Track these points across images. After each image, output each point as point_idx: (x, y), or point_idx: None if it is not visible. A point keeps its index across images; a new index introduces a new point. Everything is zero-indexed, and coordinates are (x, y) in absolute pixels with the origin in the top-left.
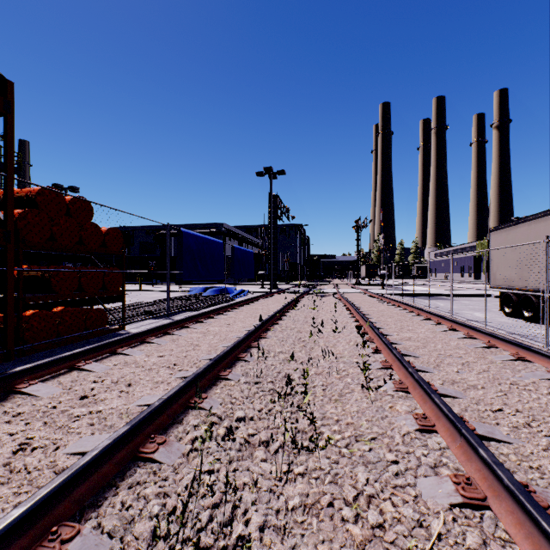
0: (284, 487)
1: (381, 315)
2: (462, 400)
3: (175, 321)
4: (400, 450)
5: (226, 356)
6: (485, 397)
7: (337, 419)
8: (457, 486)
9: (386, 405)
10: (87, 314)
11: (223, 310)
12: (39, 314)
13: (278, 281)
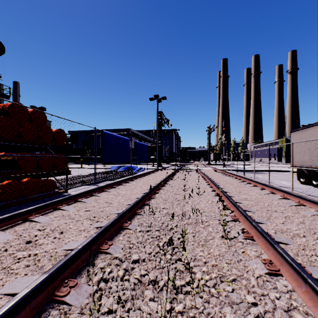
0: None
1: (225, 183)
2: (293, 246)
3: (98, 187)
4: (257, 292)
5: (128, 212)
6: (308, 244)
7: (205, 261)
8: None
9: (239, 250)
10: (43, 183)
11: (129, 180)
12: (12, 183)
13: (162, 162)
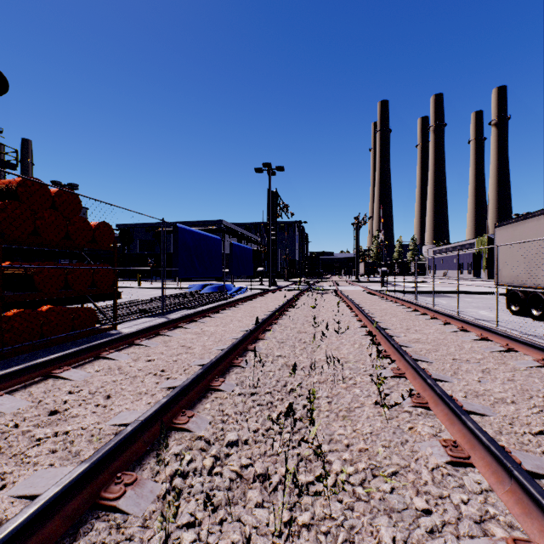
0: None
1: (384, 314)
2: (493, 418)
3: (168, 321)
4: (431, 493)
5: (219, 362)
6: (520, 415)
7: (347, 444)
8: None
9: (404, 425)
10: (74, 314)
11: (220, 308)
12: (23, 313)
13: (277, 278)
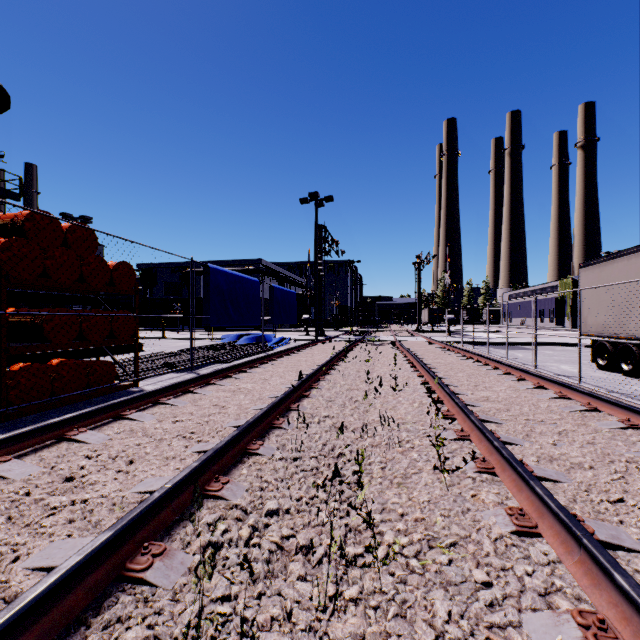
0: (329, 623)
1: (449, 369)
2: (567, 485)
3: (198, 377)
4: (493, 565)
5: (257, 423)
6: (598, 481)
7: (401, 513)
8: (586, 633)
9: (466, 492)
10: (90, 368)
11: (259, 362)
12: (31, 367)
13: (326, 327)
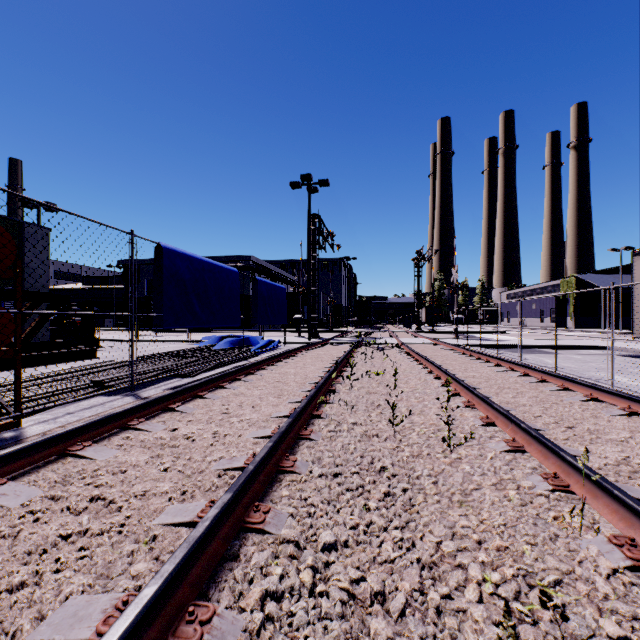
0: None
1: (498, 389)
2: None
3: (101, 419)
4: None
5: None
6: None
7: None
8: None
9: None
10: None
11: (228, 379)
12: None
13: (320, 327)
